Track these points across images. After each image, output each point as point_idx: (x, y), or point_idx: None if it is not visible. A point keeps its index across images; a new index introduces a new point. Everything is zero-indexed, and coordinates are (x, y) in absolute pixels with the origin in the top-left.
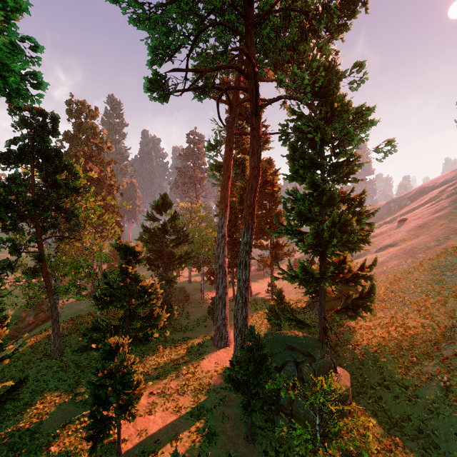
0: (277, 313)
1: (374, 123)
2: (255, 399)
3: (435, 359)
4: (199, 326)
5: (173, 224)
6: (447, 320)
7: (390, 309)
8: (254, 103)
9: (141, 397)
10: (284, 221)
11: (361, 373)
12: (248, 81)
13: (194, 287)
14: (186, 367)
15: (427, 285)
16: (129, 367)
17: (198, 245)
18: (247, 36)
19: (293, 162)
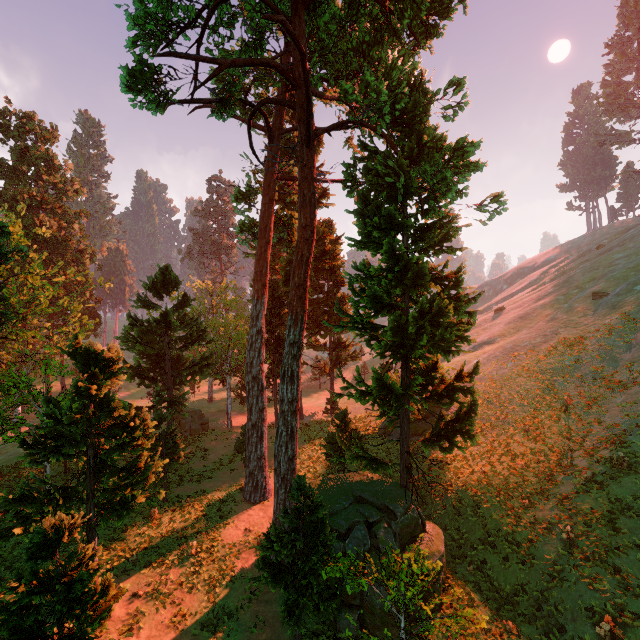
0: (340, 446)
1: (479, 167)
2: (306, 595)
3: (552, 499)
4: (222, 470)
5: (181, 313)
6: (562, 443)
7: (491, 430)
8: (305, 125)
9: (116, 604)
10: (349, 309)
11: (457, 527)
12: (296, 91)
13: (217, 408)
14: (198, 541)
15: (535, 396)
16: (83, 566)
17: (223, 346)
18: (294, 21)
19: (364, 221)
